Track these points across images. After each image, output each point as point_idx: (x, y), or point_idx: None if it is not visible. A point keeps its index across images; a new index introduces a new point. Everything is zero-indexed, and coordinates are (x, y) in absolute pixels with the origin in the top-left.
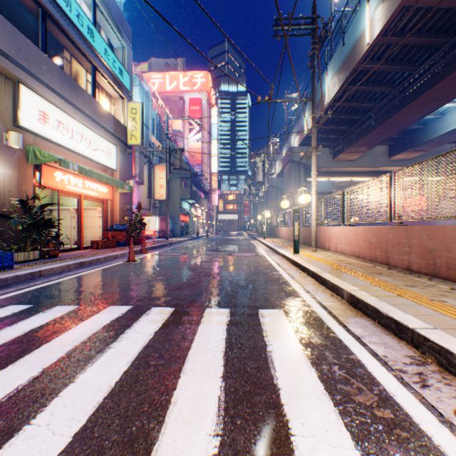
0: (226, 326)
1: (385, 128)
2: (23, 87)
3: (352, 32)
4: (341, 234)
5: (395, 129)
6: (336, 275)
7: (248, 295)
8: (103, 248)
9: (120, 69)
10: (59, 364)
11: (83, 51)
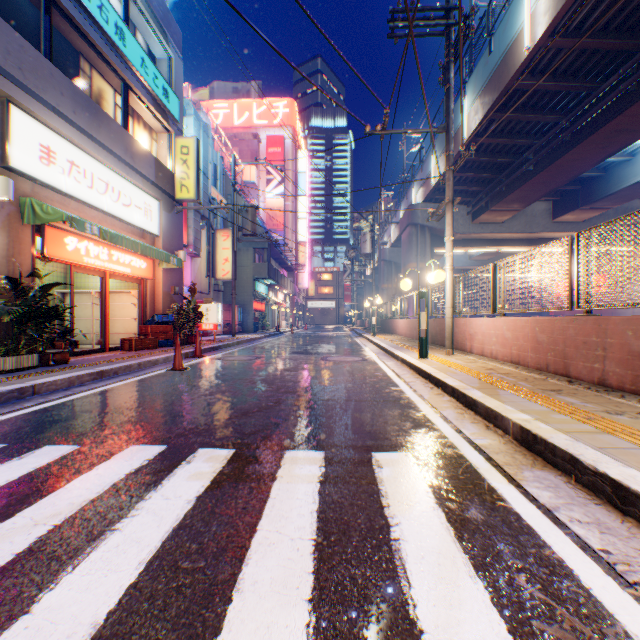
0: (318, 486)
1: (550, 175)
2: (15, 109)
3: (503, 33)
4: (490, 328)
5: (563, 176)
6: (491, 393)
7: (353, 426)
8: (139, 349)
9: (165, 89)
10: (13, 568)
11: (108, 60)
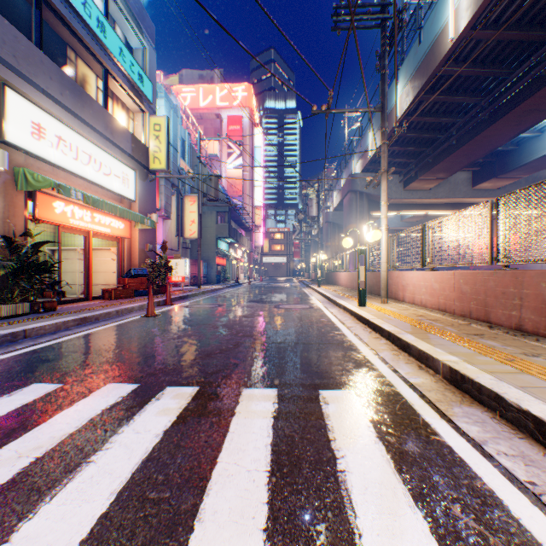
0: (272, 421)
1: (470, 149)
2: (10, 91)
3: (430, 26)
4: (420, 280)
5: (482, 150)
6: (422, 337)
7: (302, 366)
8: (117, 298)
9: (140, 74)
10: None
11: (91, 49)
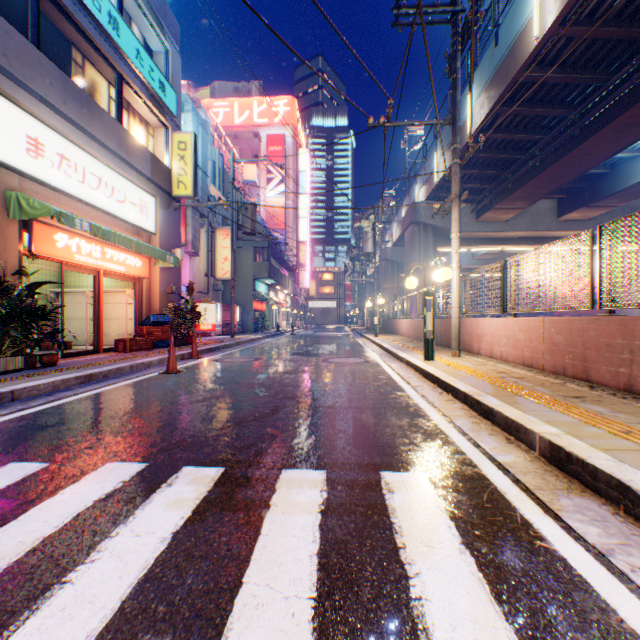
0: (319, 518)
1: (557, 172)
2: None
3: (510, 24)
4: (500, 329)
5: (571, 173)
6: (508, 401)
7: (358, 439)
8: (133, 350)
9: (161, 82)
10: None
11: (101, 50)
